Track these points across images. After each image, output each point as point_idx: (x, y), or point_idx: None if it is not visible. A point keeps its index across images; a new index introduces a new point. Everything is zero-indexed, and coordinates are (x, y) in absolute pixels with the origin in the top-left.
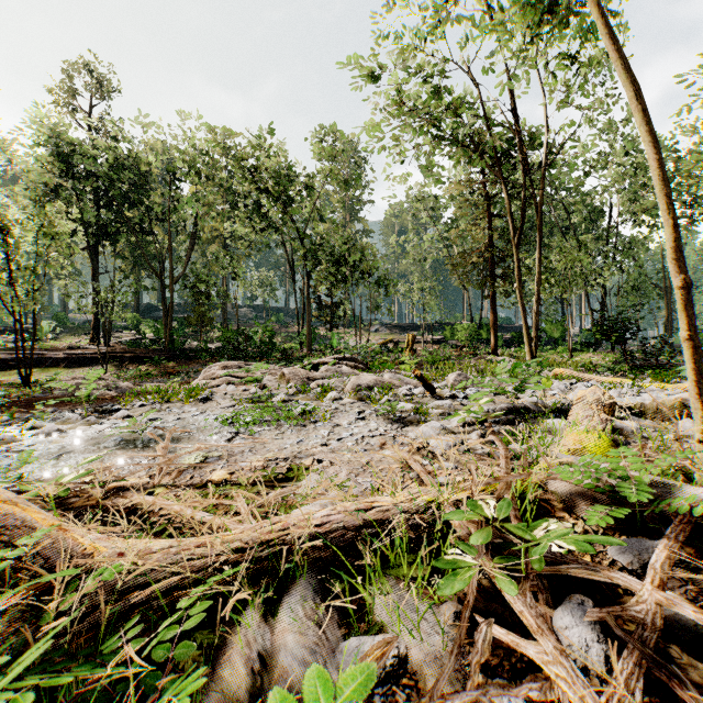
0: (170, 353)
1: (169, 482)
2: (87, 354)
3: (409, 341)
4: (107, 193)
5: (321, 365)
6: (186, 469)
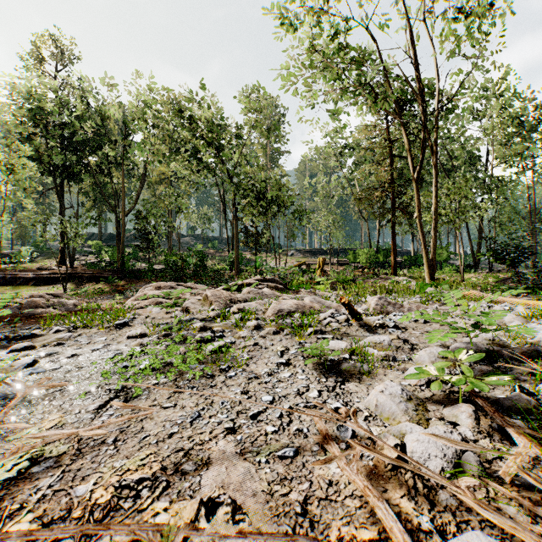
0: (122, 273)
1: None
2: (52, 274)
3: (320, 263)
4: (71, 142)
5: (244, 286)
6: None
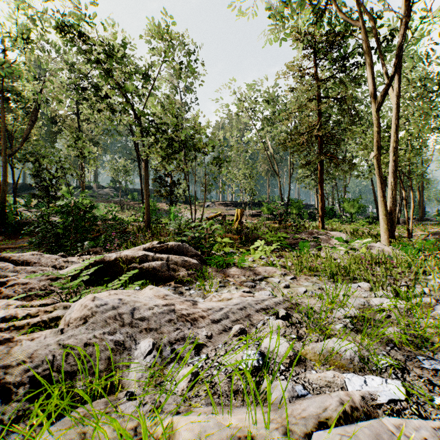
0: (3, 226)
1: None
2: None
3: (238, 215)
4: None
5: (120, 263)
6: None
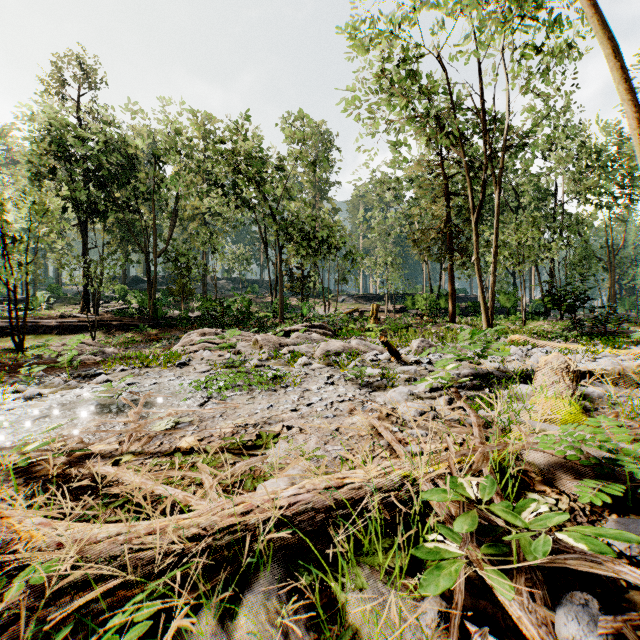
0: (154, 321)
1: (138, 449)
2: (77, 322)
3: (373, 310)
4: (96, 175)
5: (292, 332)
6: (156, 435)
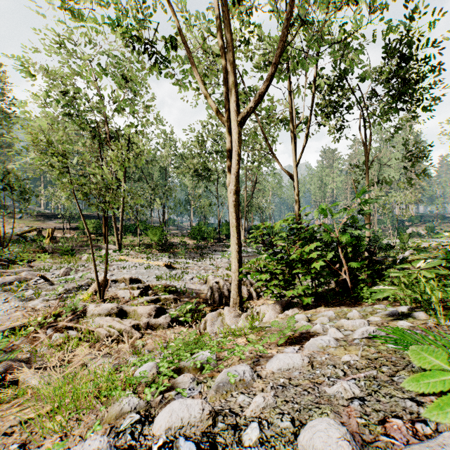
0: None
1: None
2: None
3: (49, 233)
4: None
5: None
6: None
